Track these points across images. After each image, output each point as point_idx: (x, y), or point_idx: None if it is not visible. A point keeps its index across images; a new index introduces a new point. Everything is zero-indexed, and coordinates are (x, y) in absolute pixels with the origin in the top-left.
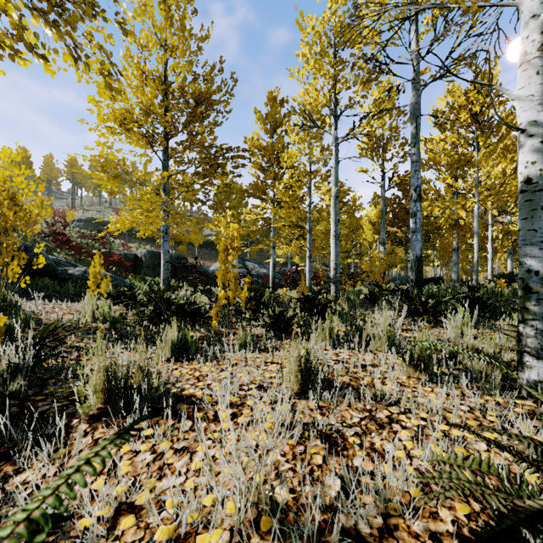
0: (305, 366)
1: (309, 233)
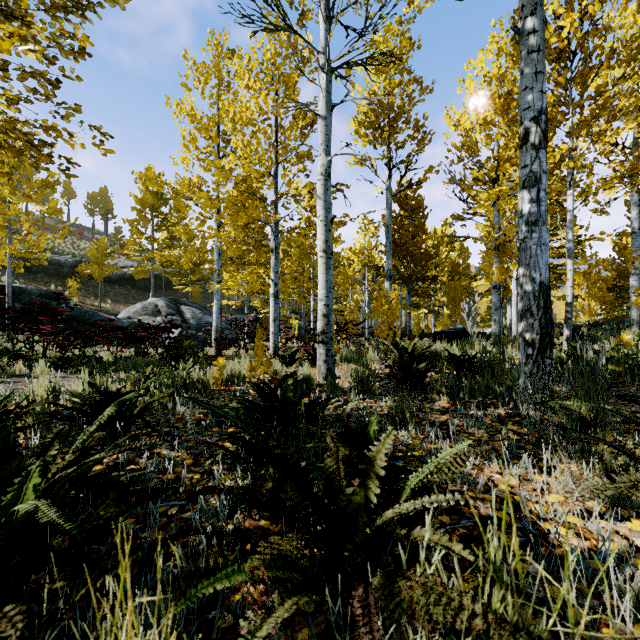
0: None
1: (274, 254)
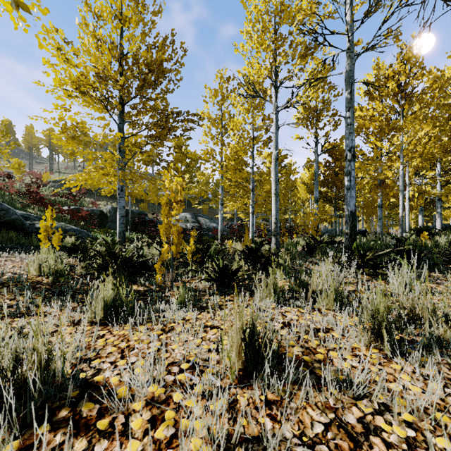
0: (248, 341)
1: (252, 192)
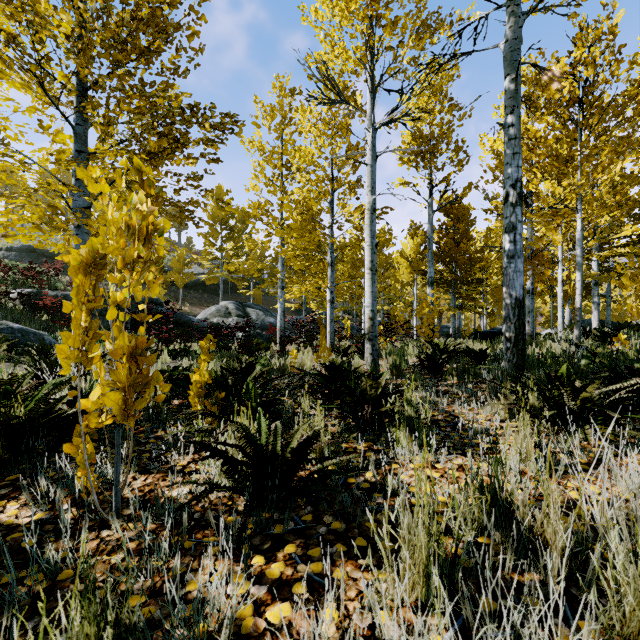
0: None
1: (330, 267)
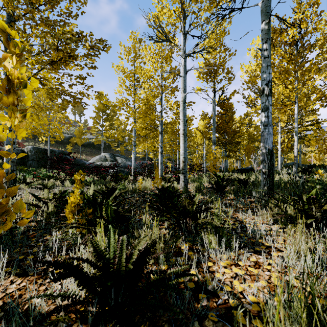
0: None
1: (161, 134)
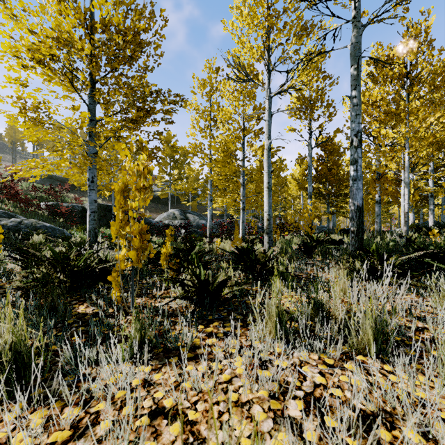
0: None
1: (242, 186)
